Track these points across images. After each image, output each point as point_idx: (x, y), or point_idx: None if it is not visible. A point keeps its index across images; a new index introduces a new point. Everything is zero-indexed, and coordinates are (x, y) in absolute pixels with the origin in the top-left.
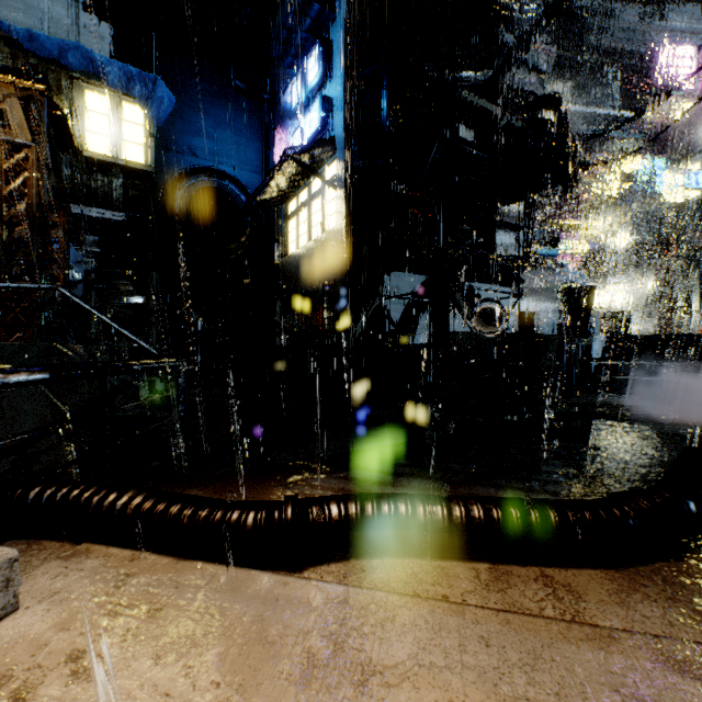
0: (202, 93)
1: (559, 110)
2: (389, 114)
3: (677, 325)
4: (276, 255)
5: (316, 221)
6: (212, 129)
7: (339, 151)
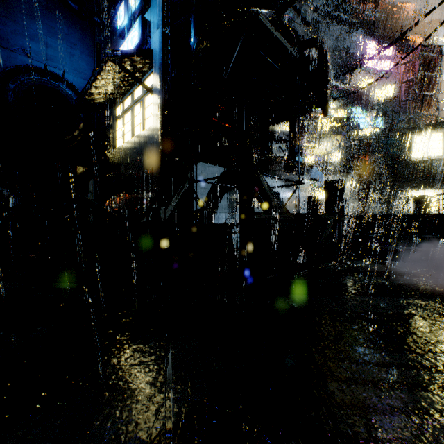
0: (35, 4)
1: (322, 48)
2: (196, 37)
3: (368, 208)
4: (106, 148)
5: (138, 121)
6: (46, 37)
7: (155, 62)
